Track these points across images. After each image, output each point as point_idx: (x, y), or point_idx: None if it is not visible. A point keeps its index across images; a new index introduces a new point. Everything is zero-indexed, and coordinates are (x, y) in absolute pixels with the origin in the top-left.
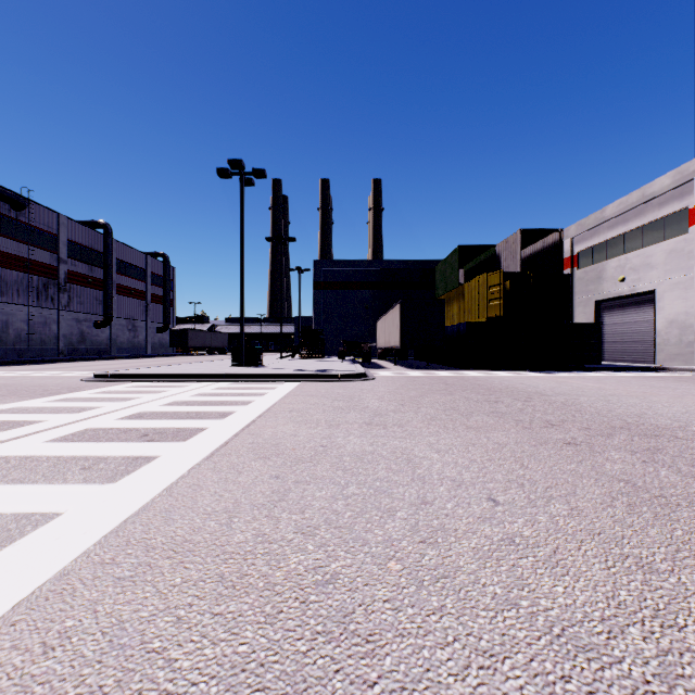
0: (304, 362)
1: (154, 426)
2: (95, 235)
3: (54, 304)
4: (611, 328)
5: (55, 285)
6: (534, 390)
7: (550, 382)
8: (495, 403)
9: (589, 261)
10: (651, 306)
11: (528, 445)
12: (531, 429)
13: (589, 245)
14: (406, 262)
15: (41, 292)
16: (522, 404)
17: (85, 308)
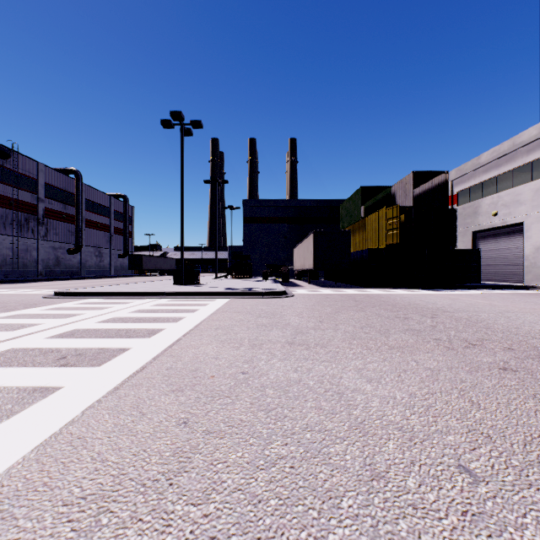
0: (234, 281)
1: (78, 346)
2: (68, 179)
3: (34, 235)
4: (486, 254)
5: (35, 219)
6: (435, 306)
7: (444, 299)
8: (406, 320)
9: (466, 199)
10: (519, 236)
11: (463, 372)
12: (455, 350)
13: (466, 187)
14: (317, 201)
15: (24, 225)
16: (431, 321)
17: (60, 238)
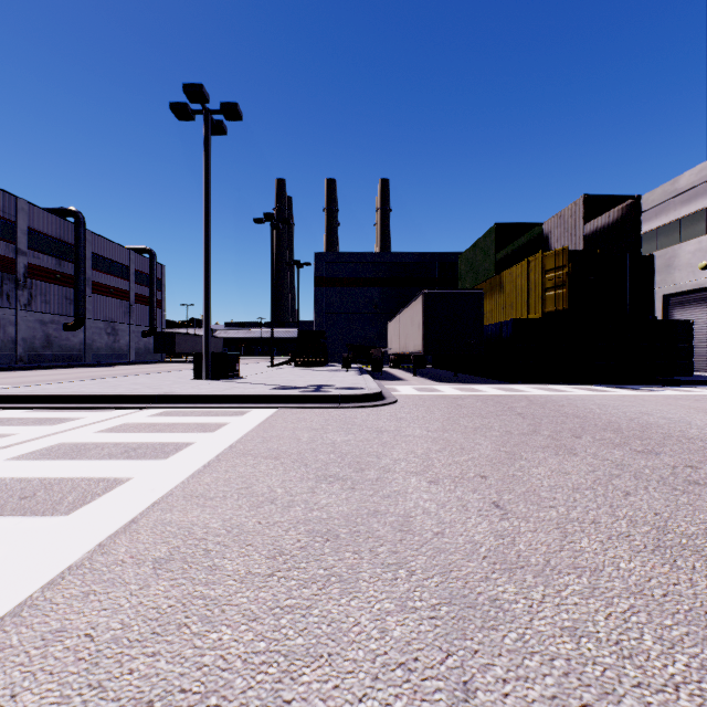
0: (299, 371)
1: None
2: (64, 224)
3: (11, 303)
4: None
5: (12, 280)
6: None
7: (687, 410)
8: None
9: (652, 246)
10: None
11: None
12: None
13: (652, 227)
14: (422, 254)
15: None
16: None
17: (51, 308)
